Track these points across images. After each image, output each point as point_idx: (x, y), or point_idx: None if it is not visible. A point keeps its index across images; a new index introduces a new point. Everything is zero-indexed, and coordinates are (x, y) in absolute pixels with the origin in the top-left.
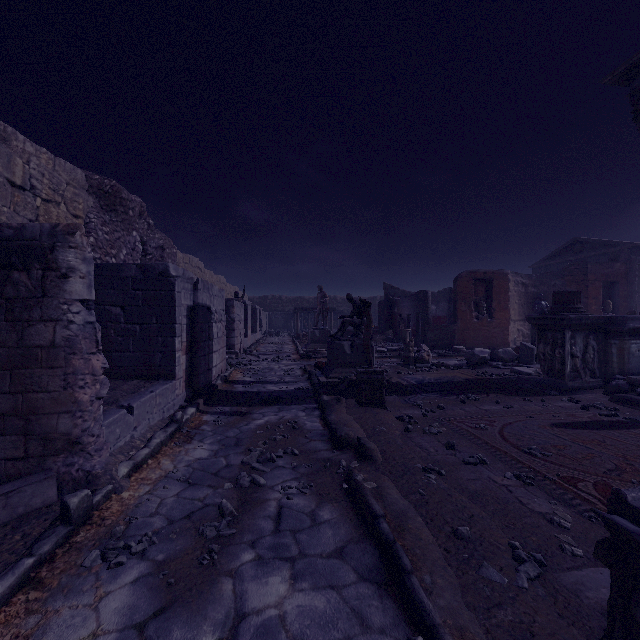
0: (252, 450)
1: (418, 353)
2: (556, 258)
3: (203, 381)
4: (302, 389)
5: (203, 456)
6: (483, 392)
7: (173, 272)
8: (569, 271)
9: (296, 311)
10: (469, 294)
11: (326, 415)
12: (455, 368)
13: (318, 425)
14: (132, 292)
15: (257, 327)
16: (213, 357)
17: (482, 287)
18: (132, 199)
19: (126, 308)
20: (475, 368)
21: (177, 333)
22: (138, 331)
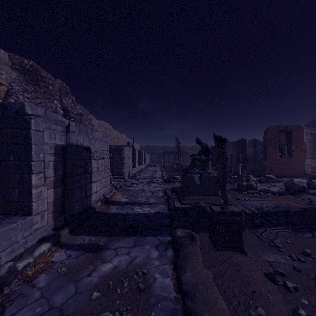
0: None
1: (248, 182)
2: None
3: (78, 207)
4: (160, 213)
5: None
6: None
7: (29, 110)
8: None
9: (164, 153)
10: (275, 141)
11: (179, 271)
12: (280, 195)
13: (169, 285)
14: None
15: (142, 161)
16: (92, 186)
17: (283, 136)
18: (50, 78)
19: None
20: (295, 194)
21: (35, 170)
22: None
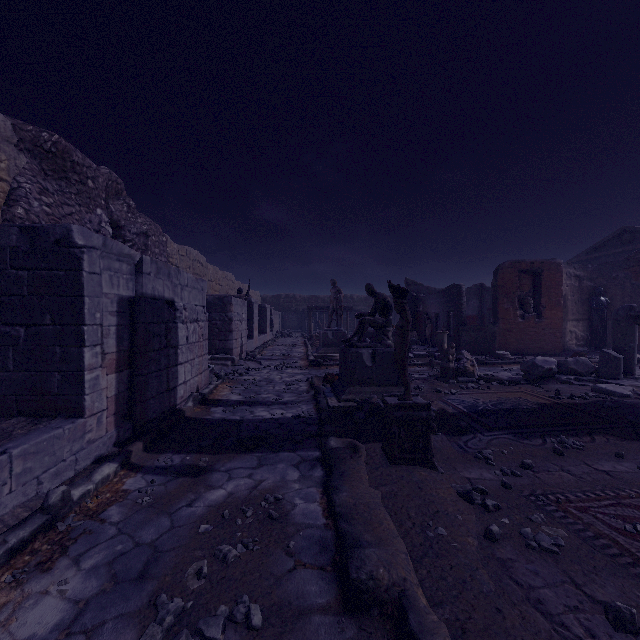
0: (159, 608)
1: (459, 362)
2: (600, 250)
3: (156, 408)
4: (303, 417)
5: (41, 630)
6: (581, 431)
7: (79, 239)
8: (635, 260)
9: (309, 310)
10: (513, 288)
11: (331, 491)
12: (512, 384)
13: (316, 511)
14: (12, 272)
15: (267, 327)
16: (178, 371)
17: (528, 280)
18: (90, 165)
19: (2, 299)
20: (537, 383)
21: (89, 340)
22: (22, 337)
